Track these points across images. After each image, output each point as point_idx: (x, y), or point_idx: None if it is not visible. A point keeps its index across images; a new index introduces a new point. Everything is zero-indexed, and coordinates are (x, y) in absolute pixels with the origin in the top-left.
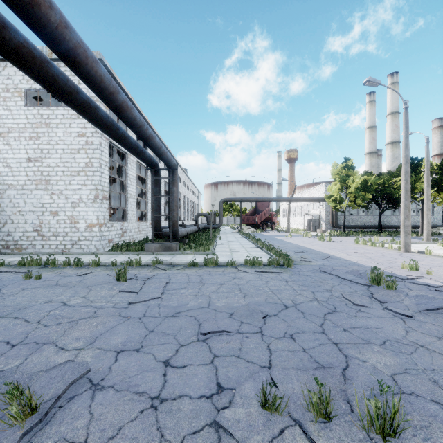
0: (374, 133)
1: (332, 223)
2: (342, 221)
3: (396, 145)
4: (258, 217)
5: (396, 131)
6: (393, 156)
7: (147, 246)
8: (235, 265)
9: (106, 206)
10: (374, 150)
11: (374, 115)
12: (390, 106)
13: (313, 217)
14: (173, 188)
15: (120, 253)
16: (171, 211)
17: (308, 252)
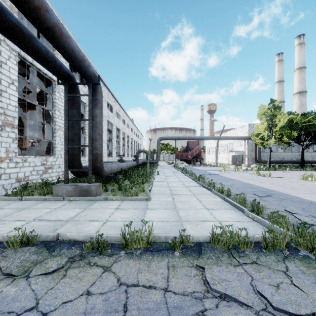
0: (282, 86)
1: (255, 159)
2: (263, 157)
3: (303, 94)
4: (190, 153)
5: (303, 83)
6: (300, 103)
7: (55, 189)
8: (189, 244)
9: (11, 136)
10: (282, 100)
11: (282, 72)
12: (298, 63)
13: (236, 153)
14: (95, 110)
15: (17, 199)
16: (90, 140)
17: (276, 197)
